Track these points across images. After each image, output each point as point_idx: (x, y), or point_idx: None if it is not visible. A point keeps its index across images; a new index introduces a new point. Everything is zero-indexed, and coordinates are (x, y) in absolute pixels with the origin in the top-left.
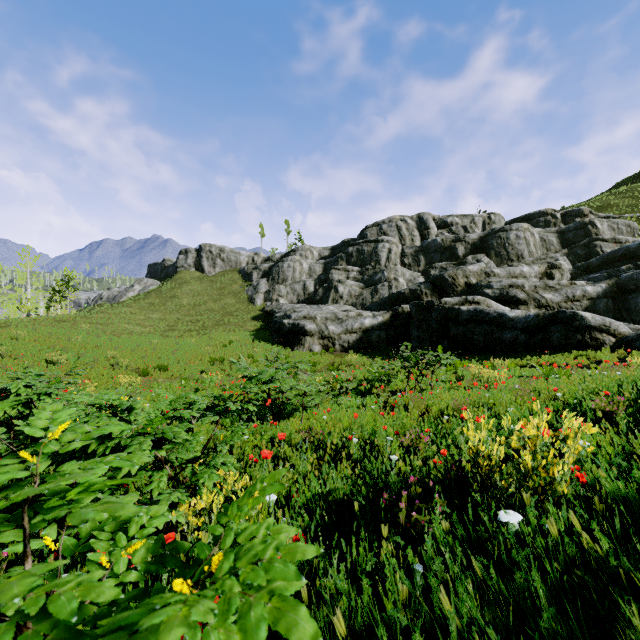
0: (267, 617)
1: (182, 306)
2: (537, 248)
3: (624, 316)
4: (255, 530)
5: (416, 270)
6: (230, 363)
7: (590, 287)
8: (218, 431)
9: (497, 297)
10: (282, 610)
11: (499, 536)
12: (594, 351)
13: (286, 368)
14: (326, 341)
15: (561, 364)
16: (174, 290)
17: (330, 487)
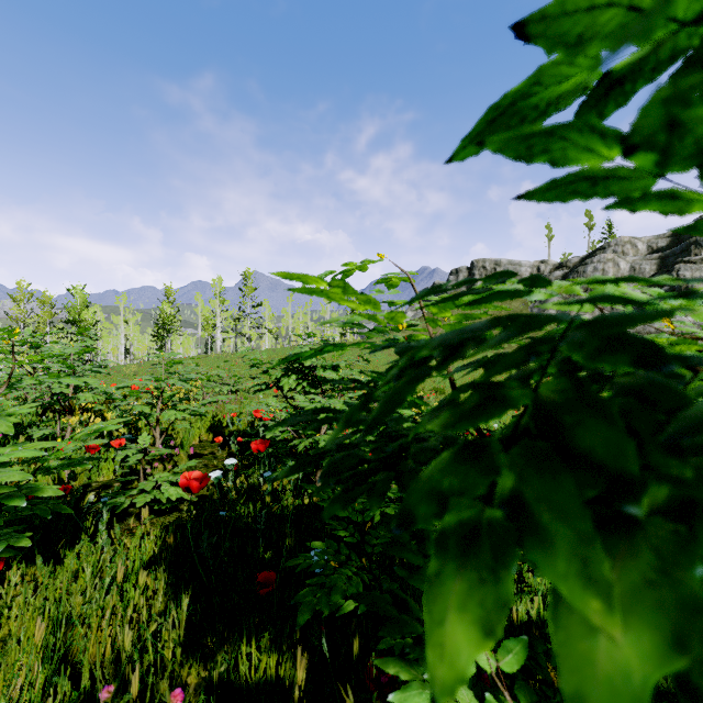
0: None
1: None
2: None
3: None
4: None
5: None
6: None
7: None
8: None
9: None
10: None
11: None
12: None
13: None
14: None
15: None
16: None
17: None
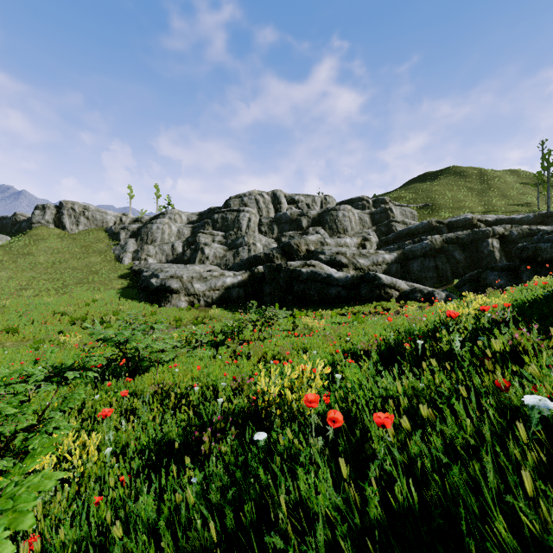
0: (6, 523)
1: (38, 264)
2: (357, 225)
3: (407, 276)
4: (32, 479)
5: (271, 237)
6: (93, 322)
7: (387, 255)
8: (55, 399)
9: (328, 261)
10: (17, 517)
11: (254, 449)
12: (386, 302)
13: (142, 329)
14: (192, 298)
15: (366, 312)
16: (28, 247)
17: (166, 431)
